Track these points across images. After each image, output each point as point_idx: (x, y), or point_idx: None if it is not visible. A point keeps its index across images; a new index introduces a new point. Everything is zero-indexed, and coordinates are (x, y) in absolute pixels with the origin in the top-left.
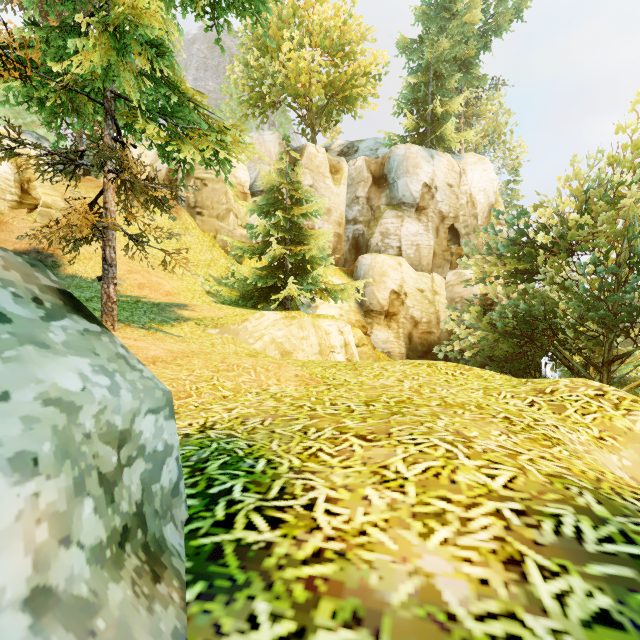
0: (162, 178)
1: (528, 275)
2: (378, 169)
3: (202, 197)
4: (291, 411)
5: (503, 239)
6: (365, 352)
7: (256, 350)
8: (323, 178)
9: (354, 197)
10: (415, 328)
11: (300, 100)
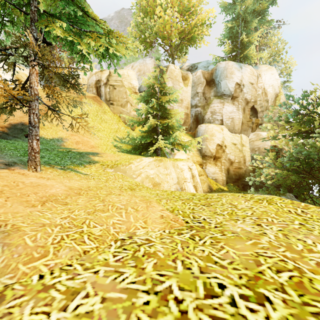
0: (93, 86)
1: (306, 133)
2: (209, 76)
3: (113, 95)
4: (149, 319)
5: (290, 111)
6: (202, 179)
7: (136, 183)
8: (178, 83)
9: (195, 92)
10: (231, 165)
11: (165, 41)
